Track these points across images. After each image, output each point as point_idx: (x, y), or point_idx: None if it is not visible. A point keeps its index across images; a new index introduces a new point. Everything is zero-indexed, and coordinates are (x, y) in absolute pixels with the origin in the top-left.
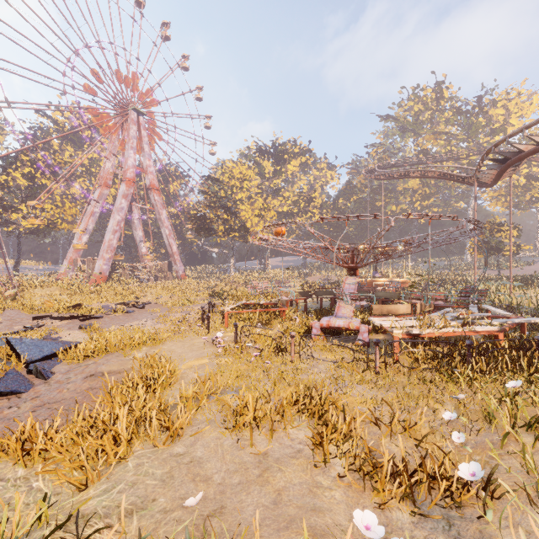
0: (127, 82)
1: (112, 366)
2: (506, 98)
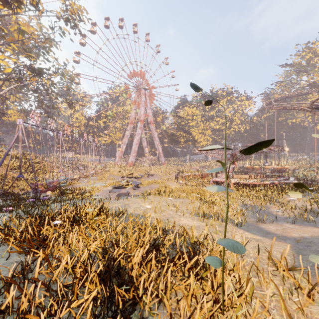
0: (140, 75)
1: (155, 186)
2: None
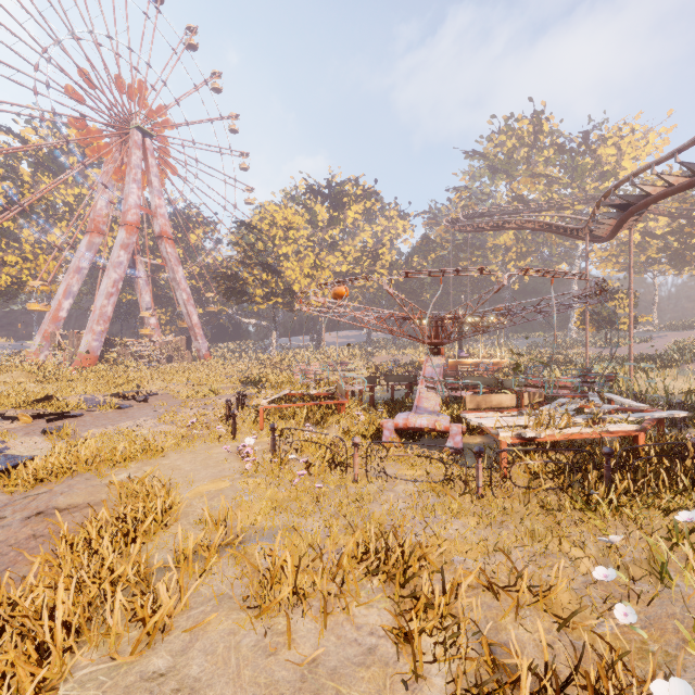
0: (128, 90)
1: (75, 497)
2: (618, 135)
